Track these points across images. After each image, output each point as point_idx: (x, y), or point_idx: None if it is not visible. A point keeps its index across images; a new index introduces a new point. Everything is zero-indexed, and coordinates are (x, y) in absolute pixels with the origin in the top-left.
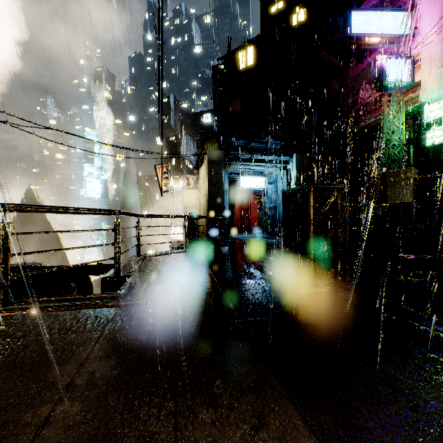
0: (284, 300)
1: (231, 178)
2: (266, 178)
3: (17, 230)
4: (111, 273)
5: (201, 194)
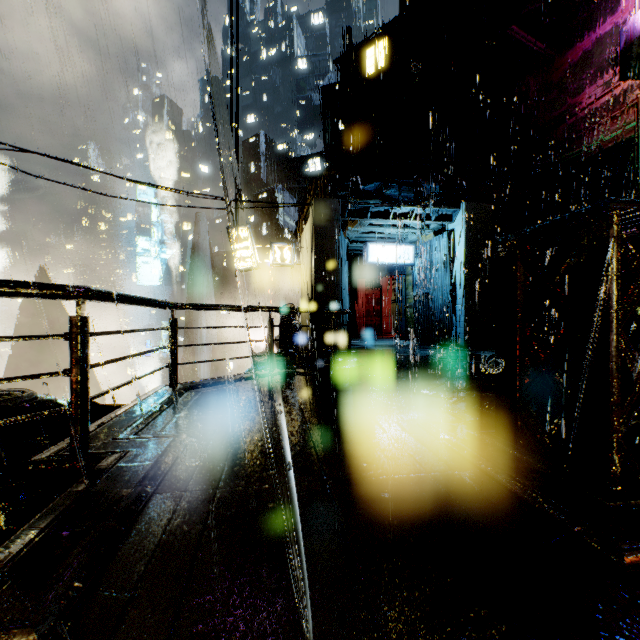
0: (610, 637)
1: (352, 249)
2: (412, 247)
3: (22, 333)
4: (69, 442)
5: (304, 274)
